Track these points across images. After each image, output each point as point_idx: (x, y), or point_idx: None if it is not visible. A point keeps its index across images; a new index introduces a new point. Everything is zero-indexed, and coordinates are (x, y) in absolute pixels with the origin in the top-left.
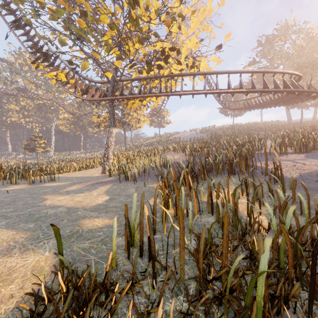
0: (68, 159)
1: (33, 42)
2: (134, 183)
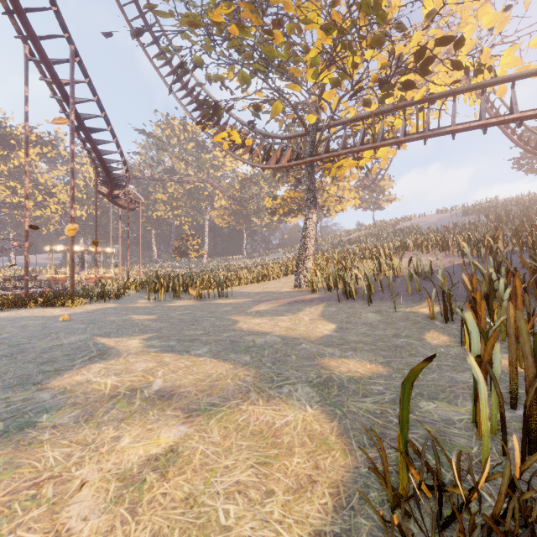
0: (229, 267)
1: (192, 97)
2: (369, 304)
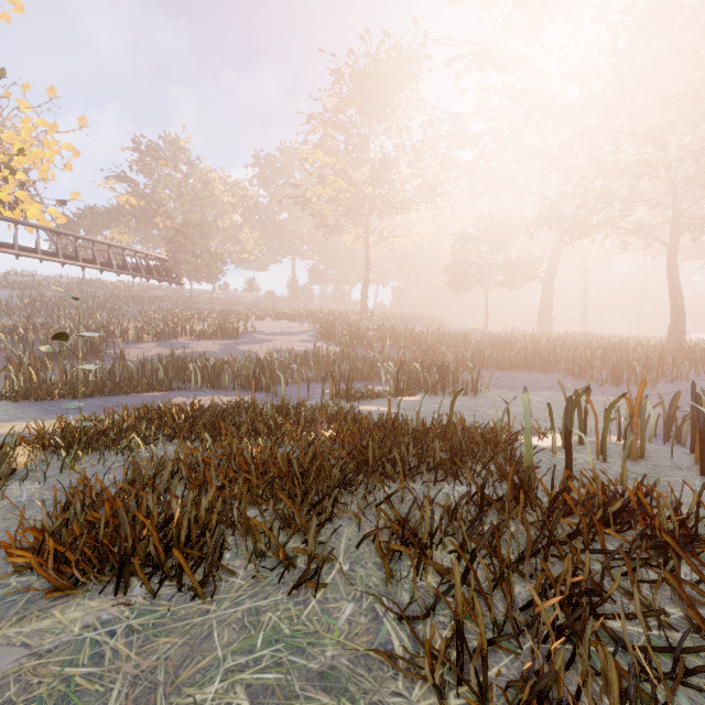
0: None
1: None
2: None
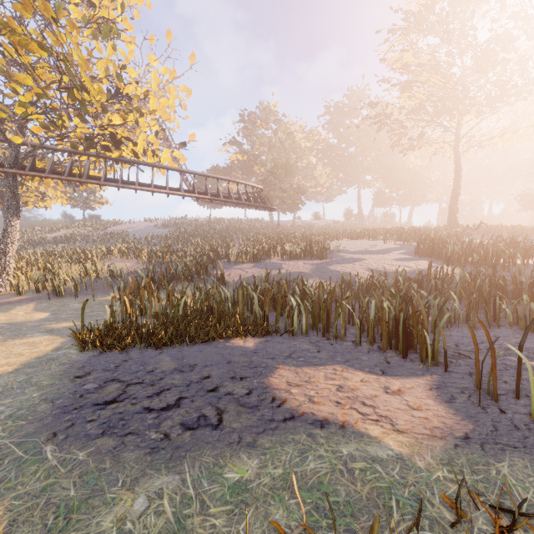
0: None
1: None
2: (76, 298)
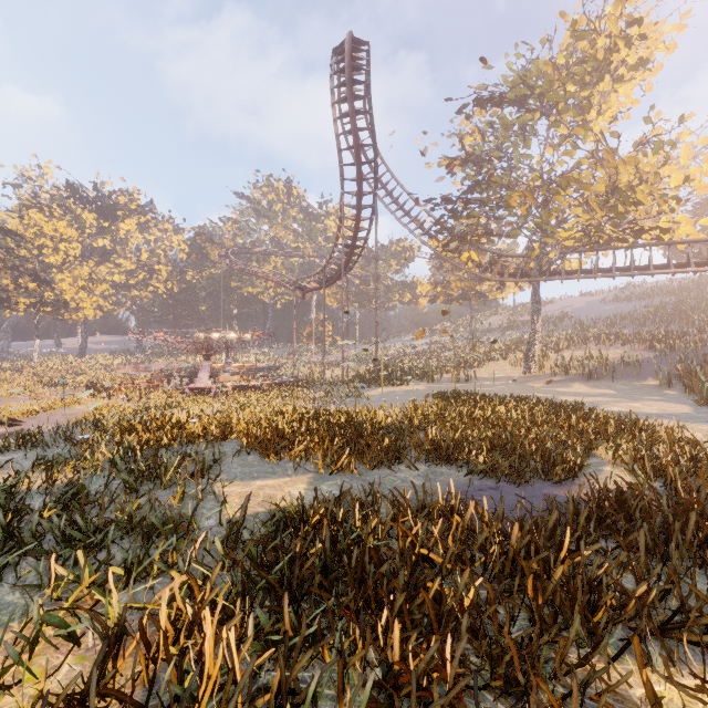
0: (373, 355)
1: (397, 204)
2: (613, 382)
